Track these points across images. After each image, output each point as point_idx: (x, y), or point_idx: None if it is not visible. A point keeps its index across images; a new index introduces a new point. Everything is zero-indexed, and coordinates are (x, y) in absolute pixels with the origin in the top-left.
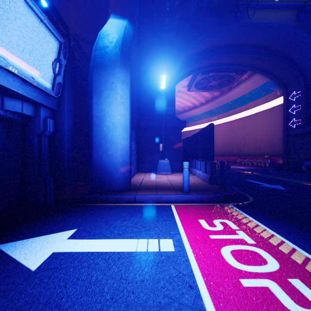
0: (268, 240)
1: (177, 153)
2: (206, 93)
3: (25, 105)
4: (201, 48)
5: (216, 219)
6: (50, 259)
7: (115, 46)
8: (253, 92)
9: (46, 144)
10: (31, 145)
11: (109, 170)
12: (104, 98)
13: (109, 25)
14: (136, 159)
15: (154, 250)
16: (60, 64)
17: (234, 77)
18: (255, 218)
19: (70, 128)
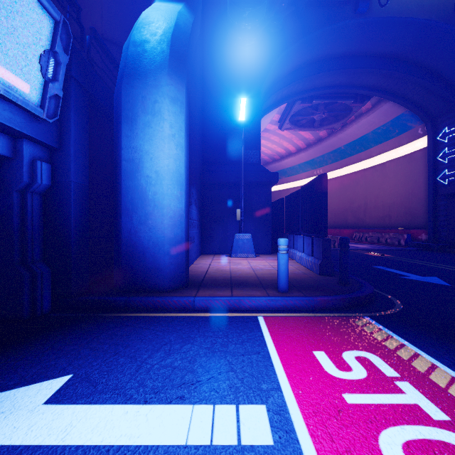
0: None
1: (263, 224)
2: (307, 132)
3: None
4: (302, 60)
5: (347, 350)
6: None
7: (161, 41)
8: (379, 130)
9: (36, 207)
10: (7, 208)
11: (149, 252)
12: (140, 129)
13: (152, 9)
14: (199, 233)
15: (227, 440)
16: (58, 61)
17: (352, 106)
18: (422, 348)
19: (82, 179)
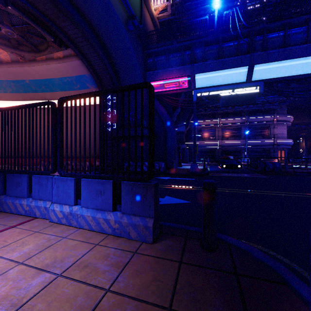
0: None
1: None
2: None
3: None
4: None
5: None
6: None
7: None
8: (65, 80)
9: None
10: None
11: None
12: None
13: None
14: None
15: None
16: None
17: (50, 44)
18: None
19: None
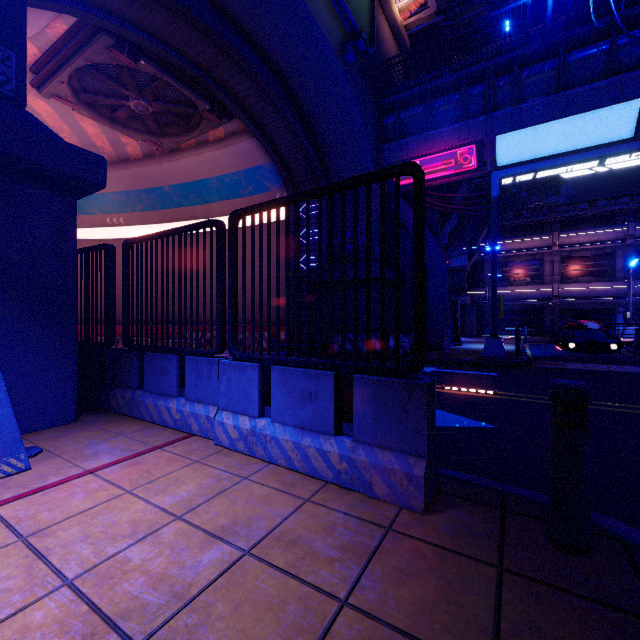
0: None
1: (44, 323)
2: (101, 133)
3: None
4: None
5: None
6: None
7: None
8: (228, 179)
9: None
10: None
11: None
12: None
13: None
14: None
15: None
16: None
17: (204, 117)
18: None
19: None
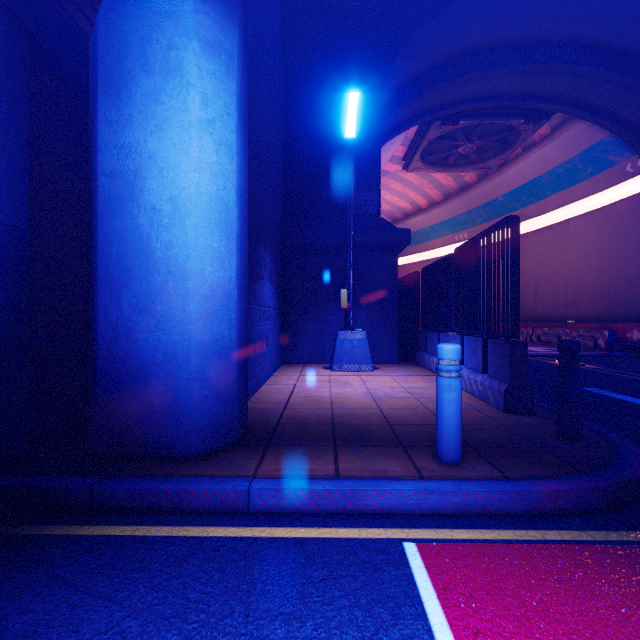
0: None
1: (385, 315)
2: (446, 176)
3: None
4: (445, 50)
5: None
6: None
7: None
8: (561, 170)
9: None
10: None
11: (156, 374)
12: (138, 106)
13: None
14: (279, 329)
15: None
16: None
17: (520, 130)
18: None
19: (6, 213)
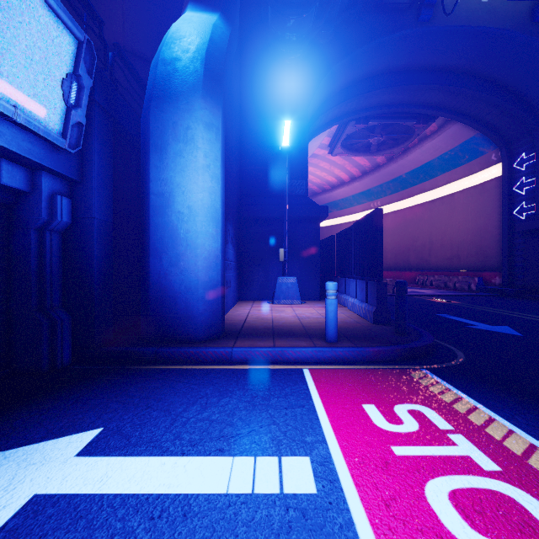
0: (527, 462)
1: (311, 266)
2: (362, 158)
3: (6, 167)
4: (355, 75)
5: (399, 403)
6: (20, 517)
7: (194, 59)
8: (447, 156)
9: (55, 247)
10: (24, 248)
11: (181, 298)
12: (171, 158)
13: (184, 21)
14: (237, 276)
15: (269, 488)
16: (81, 85)
17: (414, 128)
18: (482, 401)
19: (105, 215)
